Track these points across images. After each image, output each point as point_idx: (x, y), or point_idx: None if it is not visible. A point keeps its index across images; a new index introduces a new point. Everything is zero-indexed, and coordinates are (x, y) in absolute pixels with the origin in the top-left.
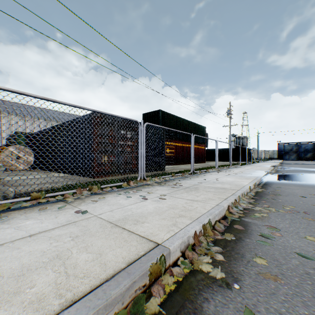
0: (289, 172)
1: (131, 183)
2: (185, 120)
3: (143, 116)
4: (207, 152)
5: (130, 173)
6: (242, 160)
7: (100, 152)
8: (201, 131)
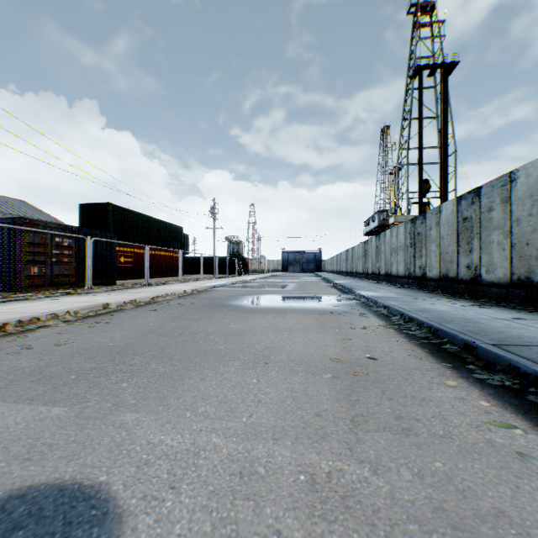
0: (254, 283)
1: (80, 291)
2: (150, 217)
3: (82, 207)
4: (191, 262)
5: (68, 287)
6: (234, 272)
7: (30, 263)
8: (175, 232)
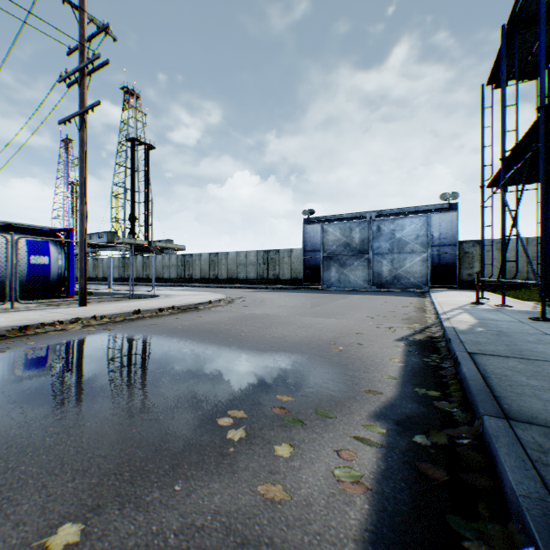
0: None
1: None
2: None
3: None
4: None
5: None
6: None
7: None
8: None
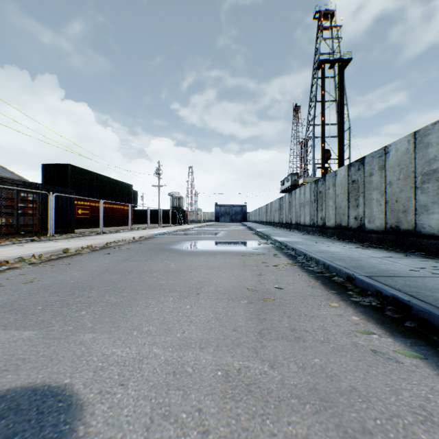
0: (191, 231)
1: (43, 238)
2: (104, 176)
3: (44, 167)
4: (139, 213)
5: (33, 235)
6: (175, 222)
7: None
8: (126, 189)
